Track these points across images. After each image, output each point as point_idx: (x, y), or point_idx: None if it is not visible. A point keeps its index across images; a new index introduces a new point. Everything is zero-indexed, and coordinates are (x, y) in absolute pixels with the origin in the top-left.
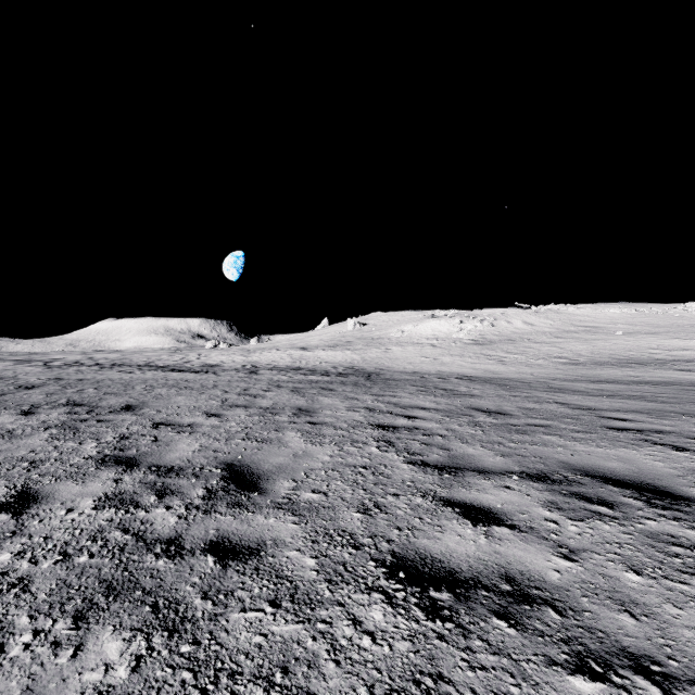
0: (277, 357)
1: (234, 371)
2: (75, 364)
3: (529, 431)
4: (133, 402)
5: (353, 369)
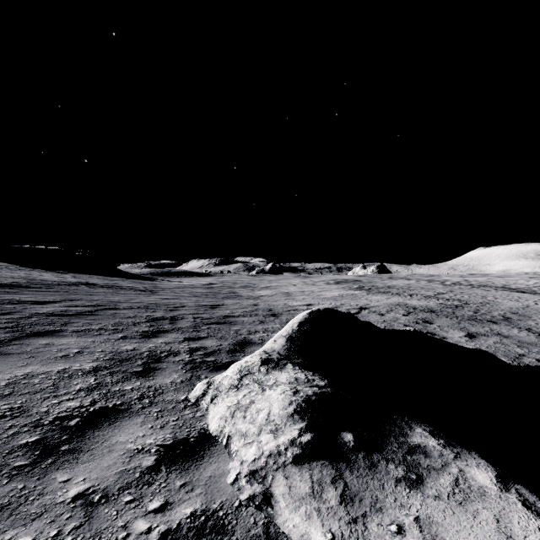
0: None
1: None
2: (457, 284)
3: None
4: (483, 302)
5: None
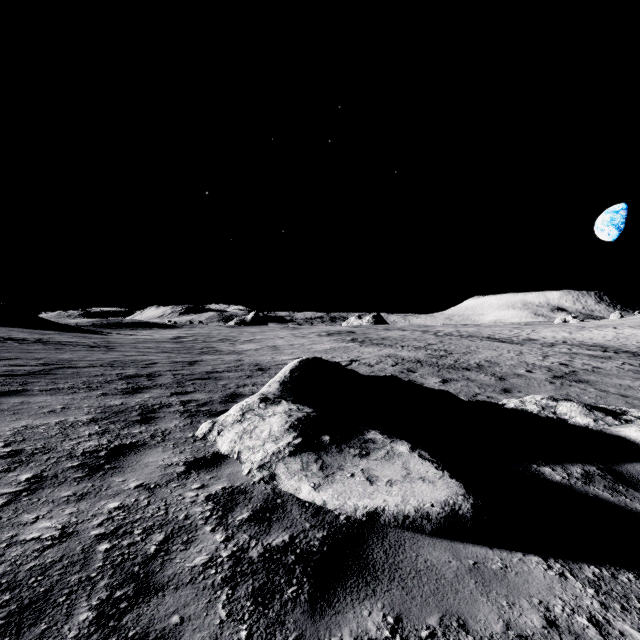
0: (599, 336)
1: (537, 344)
2: (449, 334)
3: (611, 375)
4: (465, 352)
5: None
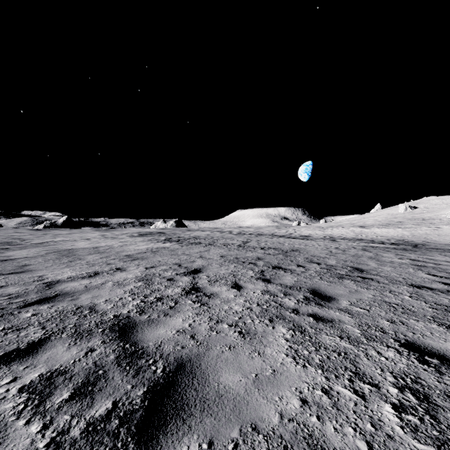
0: (343, 232)
1: (321, 239)
2: (242, 233)
3: None
4: (292, 249)
5: (403, 241)
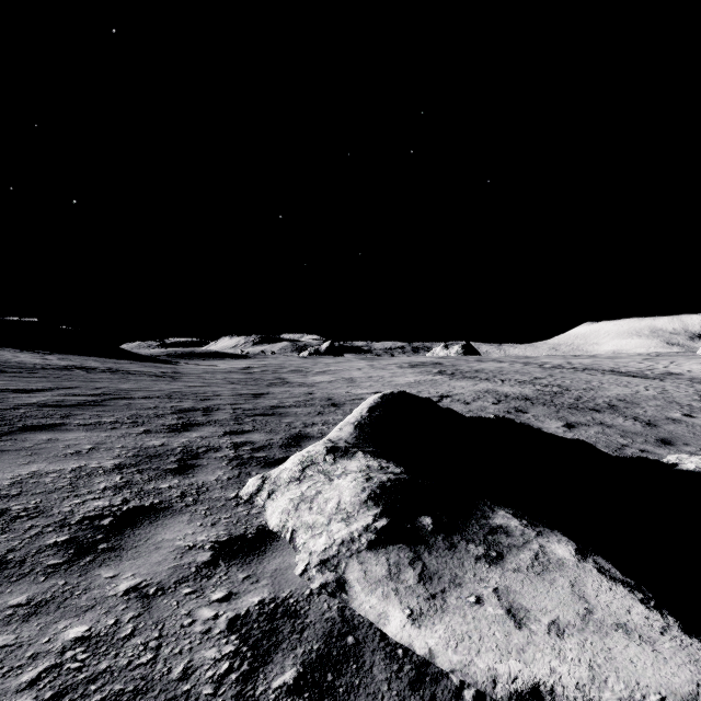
0: None
1: (683, 380)
2: (558, 367)
3: None
4: (586, 388)
5: None
